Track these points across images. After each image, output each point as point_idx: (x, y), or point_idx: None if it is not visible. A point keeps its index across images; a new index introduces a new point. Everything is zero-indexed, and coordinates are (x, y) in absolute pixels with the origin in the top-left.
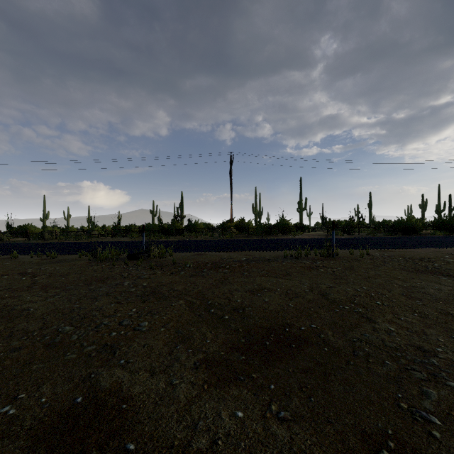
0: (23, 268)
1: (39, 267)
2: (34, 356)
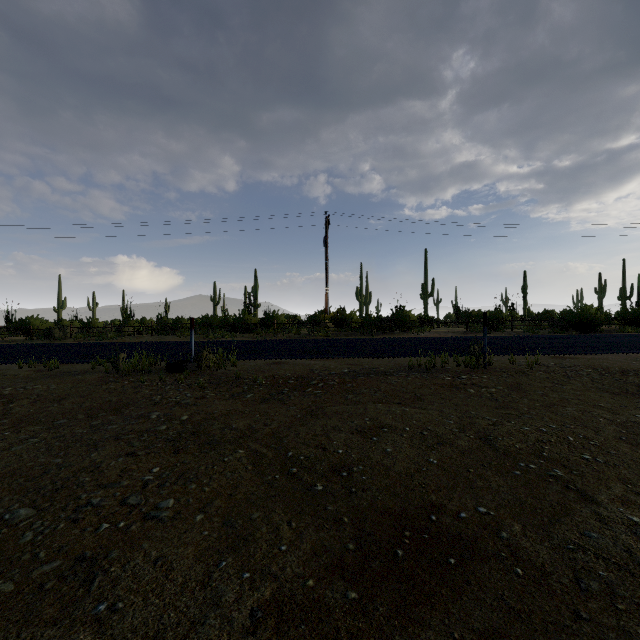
0: None
1: (24, 384)
2: None
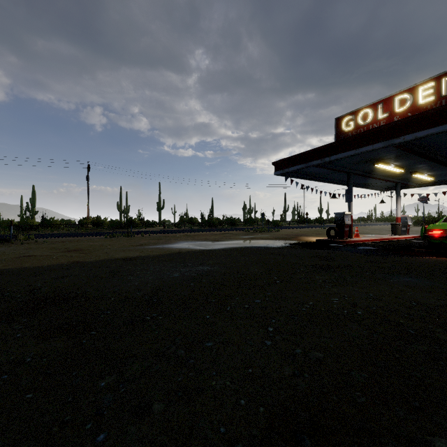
0: None
1: None
2: None
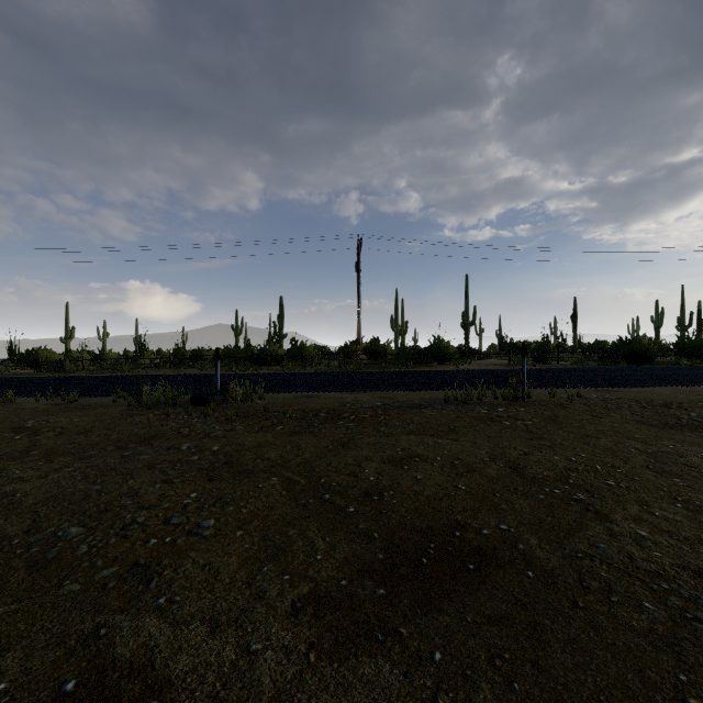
0: (20, 419)
1: (46, 417)
2: (4, 587)
